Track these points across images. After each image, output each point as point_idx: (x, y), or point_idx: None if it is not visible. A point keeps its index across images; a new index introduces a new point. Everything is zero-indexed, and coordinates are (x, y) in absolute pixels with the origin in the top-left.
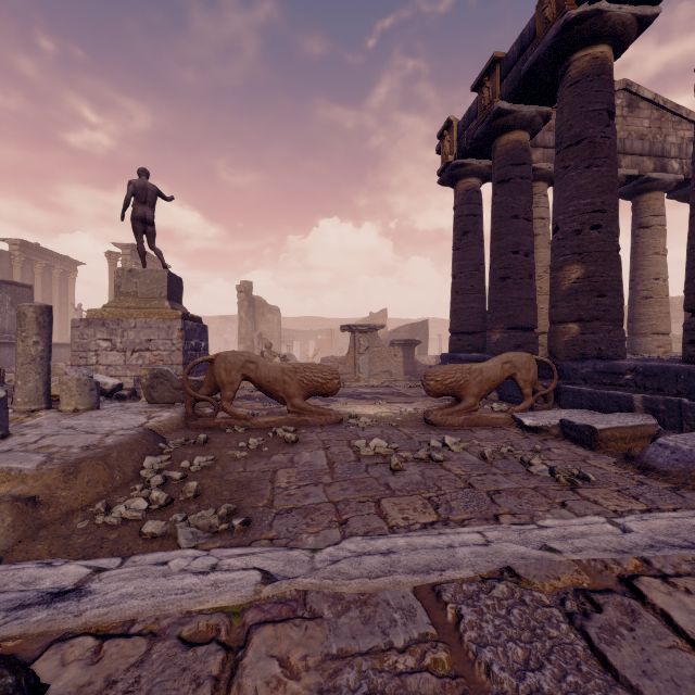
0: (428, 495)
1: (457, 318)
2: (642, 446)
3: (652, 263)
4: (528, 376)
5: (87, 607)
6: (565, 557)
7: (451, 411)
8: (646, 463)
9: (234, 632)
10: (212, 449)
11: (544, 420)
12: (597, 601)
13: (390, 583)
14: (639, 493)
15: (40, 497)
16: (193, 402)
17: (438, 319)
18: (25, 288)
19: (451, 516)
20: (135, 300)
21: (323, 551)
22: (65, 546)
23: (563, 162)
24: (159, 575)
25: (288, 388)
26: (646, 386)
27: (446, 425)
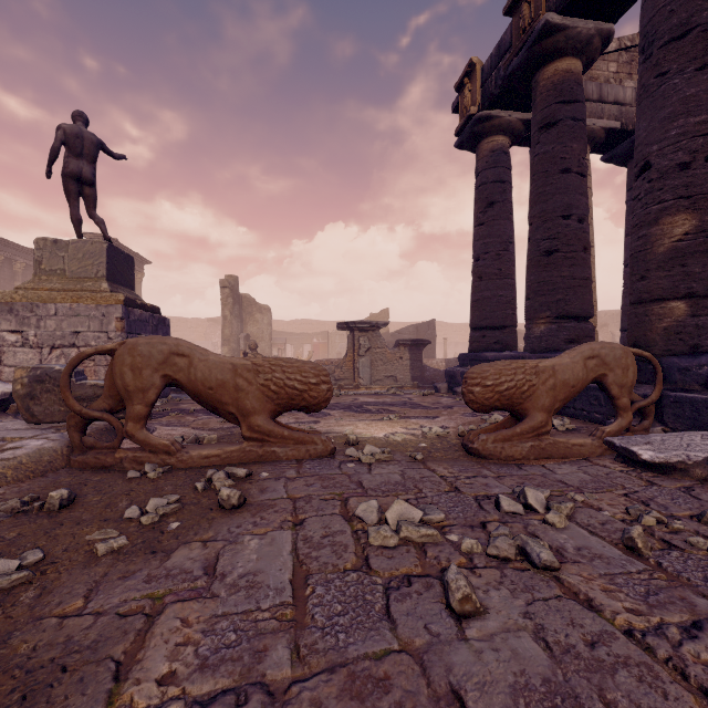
0: None
1: (481, 309)
2: None
3: None
4: (625, 378)
5: None
6: None
7: (509, 434)
8: None
9: None
10: (65, 524)
11: (677, 452)
12: None
13: None
14: None
15: None
16: (82, 422)
17: (441, 323)
18: None
19: None
20: (61, 280)
21: None
22: None
23: (657, 67)
24: None
25: (243, 398)
26: None
27: (503, 457)
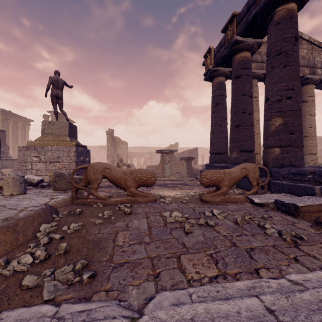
0: (209, 252)
1: (213, 146)
2: None
3: (308, 119)
4: (254, 175)
5: None
6: None
7: (214, 194)
8: None
9: None
10: (83, 217)
11: (265, 200)
12: None
13: None
14: None
15: None
16: (76, 190)
17: (202, 147)
18: (1, 131)
19: (227, 270)
20: (52, 136)
21: (139, 320)
22: None
23: (271, 64)
24: None
25: (127, 182)
26: (320, 181)
27: (212, 202)
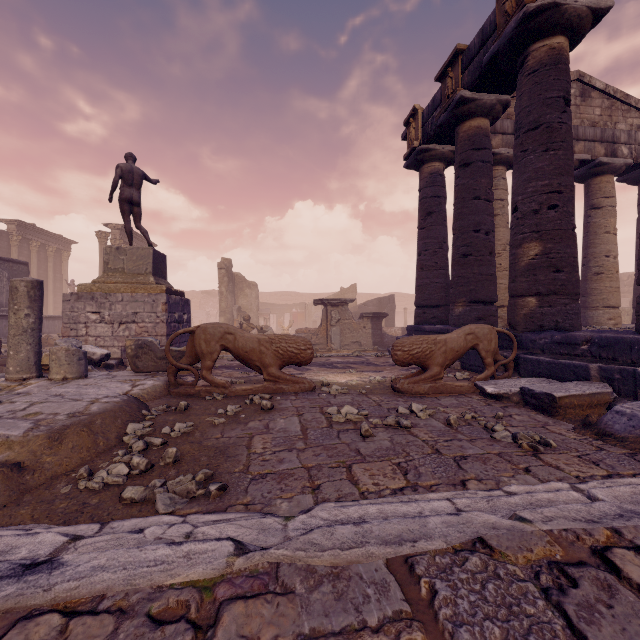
0: (397, 461)
1: (422, 293)
2: (598, 413)
3: (603, 241)
4: (489, 346)
5: (57, 580)
6: (536, 527)
7: (417, 379)
8: (604, 429)
9: (204, 609)
10: (192, 415)
11: (505, 388)
12: (572, 574)
13: (362, 555)
14: (598, 459)
15: (26, 463)
16: (175, 371)
17: (403, 294)
18: (21, 265)
19: (419, 482)
20: (122, 275)
21: (296, 518)
22: (48, 511)
23: (521, 146)
24: (134, 543)
25: (264, 358)
26: (601, 356)
27: (413, 392)
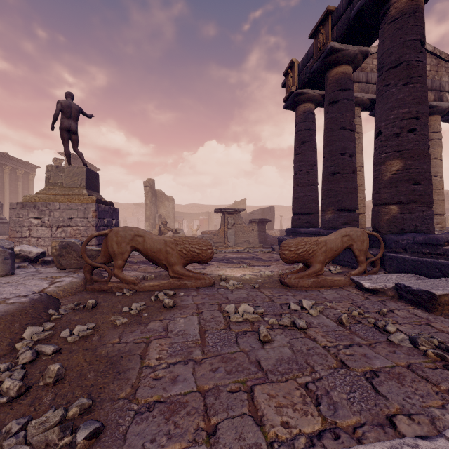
0: (303, 381)
1: (298, 203)
2: None
3: (432, 165)
4: (362, 246)
5: None
6: None
7: (302, 274)
8: None
9: None
10: (97, 314)
11: (380, 284)
12: None
13: None
14: None
15: None
16: (91, 269)
17: (279, 206)
18: None
19: (338, 419)
20: (61, 188)
21: None
22: None
23: (384, 81)
24: None
25: (170, 257)
26: None
27: (299, 286)
